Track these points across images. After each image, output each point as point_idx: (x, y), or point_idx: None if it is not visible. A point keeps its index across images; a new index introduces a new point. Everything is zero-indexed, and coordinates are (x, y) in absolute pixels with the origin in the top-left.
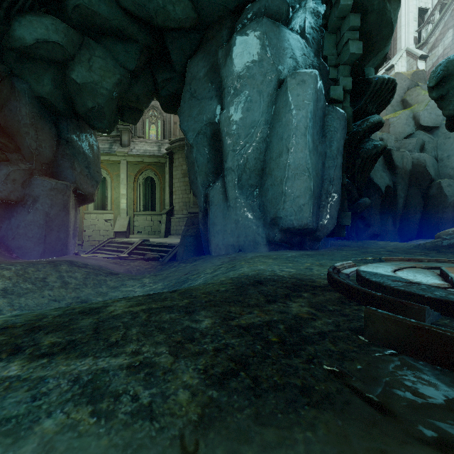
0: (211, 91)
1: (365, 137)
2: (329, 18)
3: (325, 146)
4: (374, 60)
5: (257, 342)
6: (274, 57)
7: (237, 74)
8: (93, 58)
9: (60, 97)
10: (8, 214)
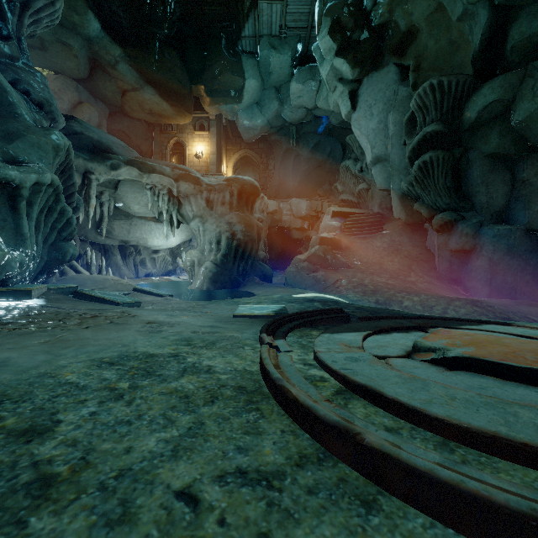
0: None
1: None
2: None
3: None
4: None
5: None
6: None
7: None
8: None
9: (509, 143)
10: (466, 261)
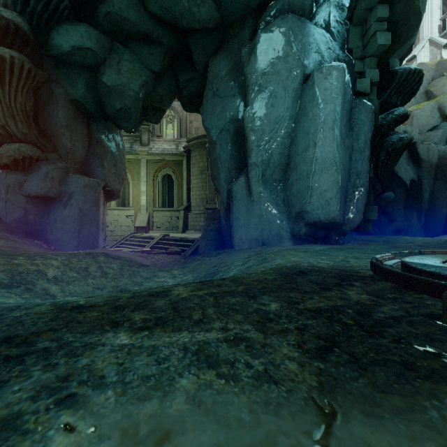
0: (234, 88)
1: (390, 130)
2: (355, 11)
3: (352, 139)
4: (399, 51)
5: (333, 323)
6: (299, 52)
7: (261, 71)
8: (122, 62)
9: (92, 100)
10: (46, 210)
